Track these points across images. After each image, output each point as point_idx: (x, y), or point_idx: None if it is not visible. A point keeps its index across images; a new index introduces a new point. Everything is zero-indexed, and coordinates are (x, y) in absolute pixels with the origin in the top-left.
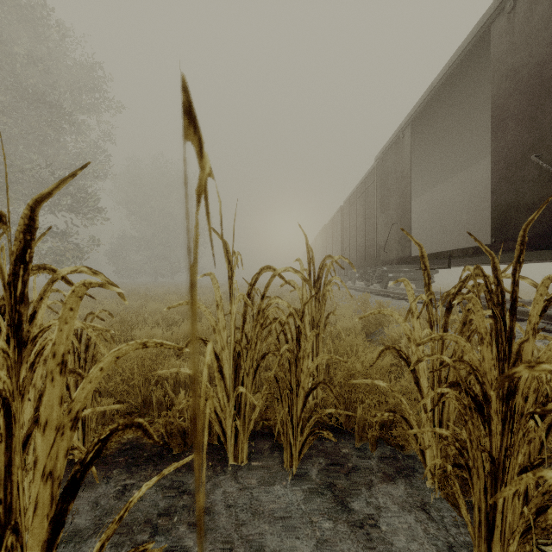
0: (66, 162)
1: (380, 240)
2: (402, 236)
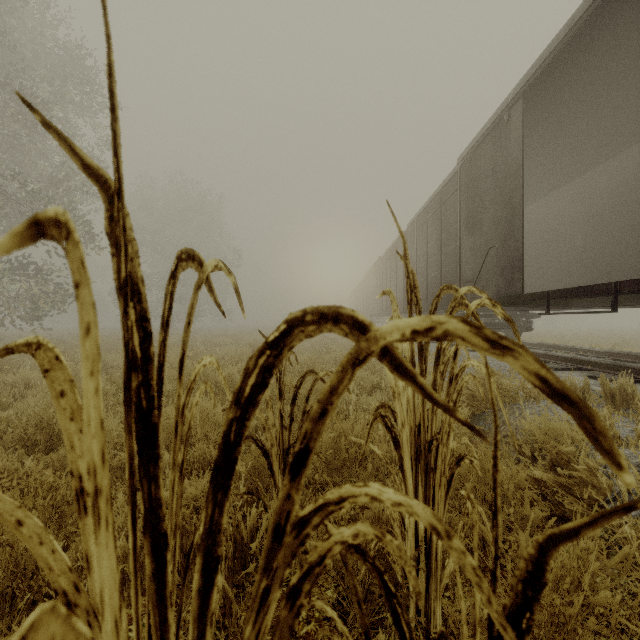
0: (45, 172)
1: (467, 272)
2: (506, 265)
